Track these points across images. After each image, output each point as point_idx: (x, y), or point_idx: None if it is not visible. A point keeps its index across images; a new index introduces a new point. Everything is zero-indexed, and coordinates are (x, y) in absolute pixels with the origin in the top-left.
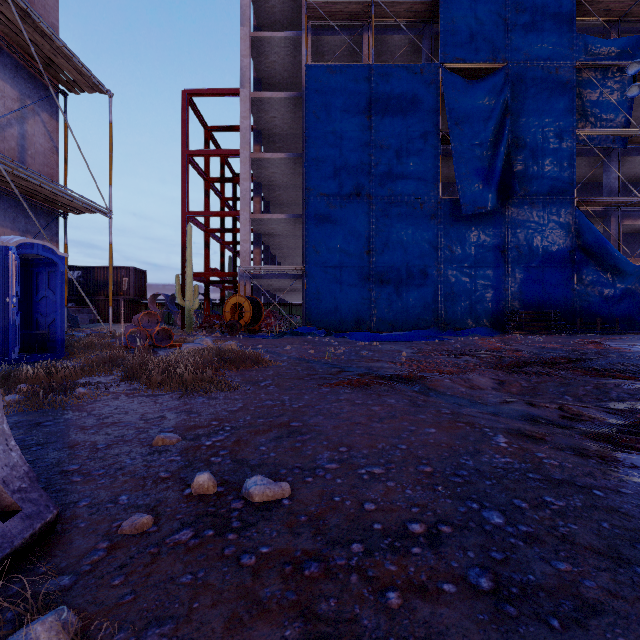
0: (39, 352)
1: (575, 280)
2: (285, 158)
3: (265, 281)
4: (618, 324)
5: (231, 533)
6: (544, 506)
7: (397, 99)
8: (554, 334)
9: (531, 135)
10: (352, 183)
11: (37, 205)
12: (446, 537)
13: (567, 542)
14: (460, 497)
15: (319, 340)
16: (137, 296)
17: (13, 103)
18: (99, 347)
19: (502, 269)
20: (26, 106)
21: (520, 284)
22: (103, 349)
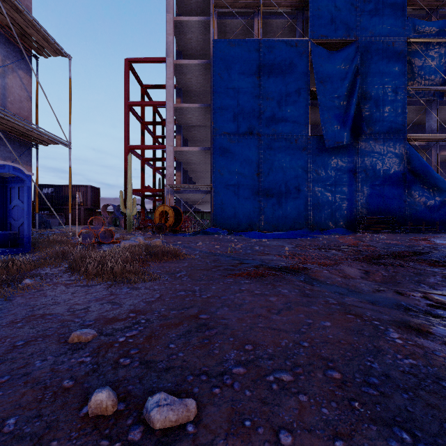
0: (11, 247)
1: (406, 194)
2: (198, 107)
3: (184, 195)
4: (438, 226)
5: None
6: None
7: (279, 64)
8: (392, 233)
9: (375, 90)
10: (246, 125)
11: (15, 138)
12: None
13: None
14: (384, 420)
15: (223, 238)
16: (93, 206)
17: None
18: (59, 243)
19: (354, 186)
20: (6, 65)
21: (367, 197)
22: (62, 245)
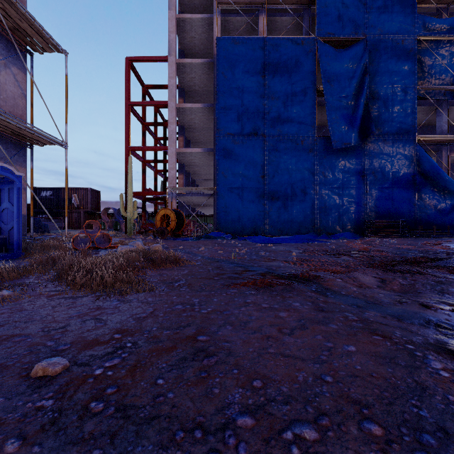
0: None
1: (416, 197)
2: (201, 107)
3: (186, 198)
4: (449, 230)
5: None
6: None
7: (284, 63)
8: (401, 237)
9: (384, 90)
10: (251, 125)
11: (8, 138)
12: None
13: None
14: None
15: (226, 242)
16: (93, 209)
17: None
18: (54, 248)
19: (362, 189)
20: None
21: (375, 200)
22: (56, 250)
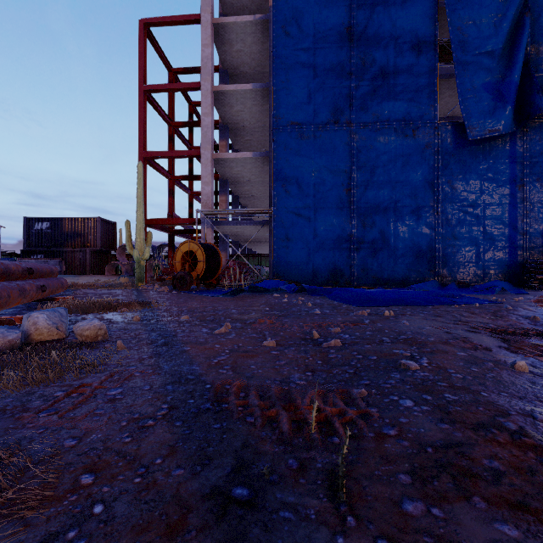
0: None
1: None
2: (251, 90)
3: (230, 229)
4: None
5: None
6: None
7: (383, 4)
8: None
9: None
10: (328, 108)
11: None
12: None
13: None
14: None
15: (288, 301)
16: (105, 247)
17: None
18: None
19: (518, 208)
20: None
21: (542, 226)
22: None
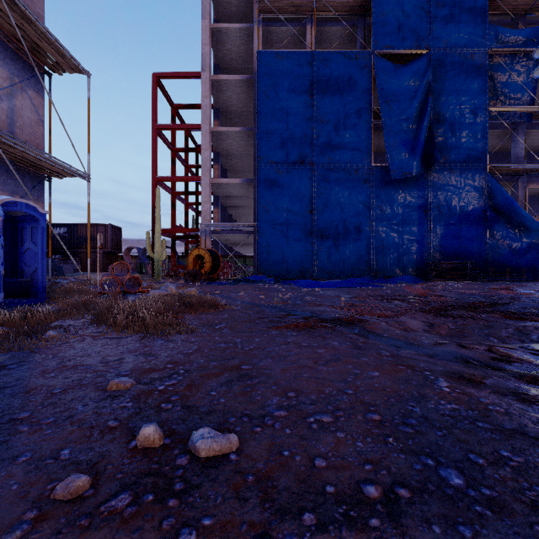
0: (23, 297)
1: (487, 235)
2: (240, 131)
3: (223, 236)
4: (525, 273)
5: (172, 498)
6: (502, 462)
7: (335, 81)
8: (470, 281)
9: (450, 111)
10: (297, 152)
11: (25, 170)
12: (405, 504)
13: (538, 511)
14: (413, 451)
15: (269, 287)
16: (114, 249)
17: (3, 81)
18: (77, 293)
19: (425, 226)
20: (15, 84)
21: (440, 239)
22: (81, 294)
